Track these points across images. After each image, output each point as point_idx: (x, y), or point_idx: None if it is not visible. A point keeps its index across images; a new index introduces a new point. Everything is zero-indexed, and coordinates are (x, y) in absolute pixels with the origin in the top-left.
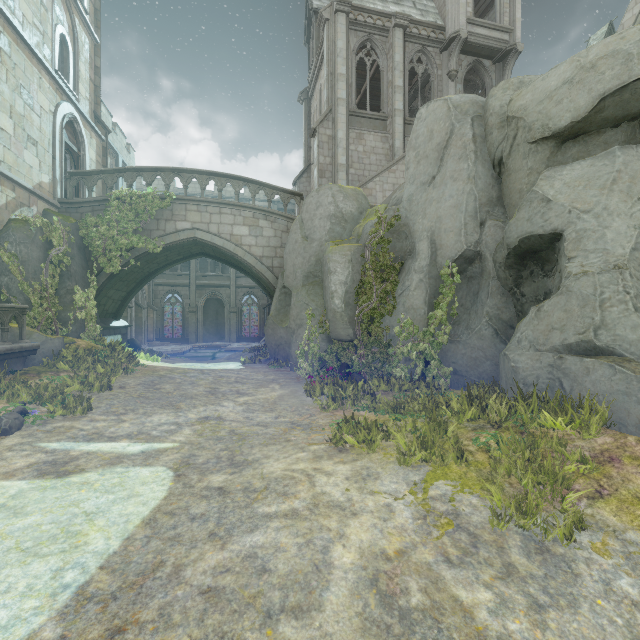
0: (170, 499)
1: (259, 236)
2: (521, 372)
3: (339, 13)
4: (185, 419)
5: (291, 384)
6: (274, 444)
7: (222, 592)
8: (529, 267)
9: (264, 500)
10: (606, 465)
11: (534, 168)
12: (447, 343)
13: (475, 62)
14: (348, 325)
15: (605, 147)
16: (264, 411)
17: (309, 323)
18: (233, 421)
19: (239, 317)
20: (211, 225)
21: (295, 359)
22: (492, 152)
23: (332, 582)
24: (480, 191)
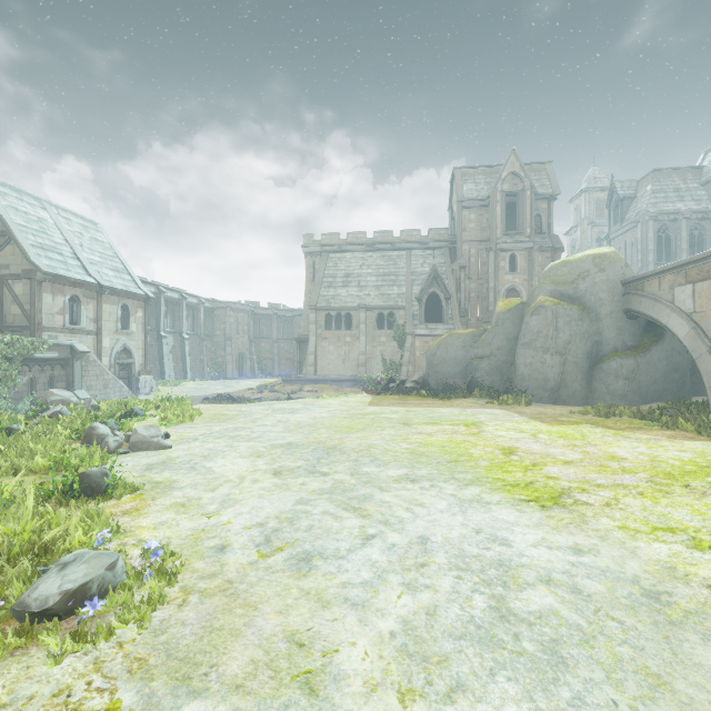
0: None
1: None
2: None
3: (649, 220)
4: None
5: None
6: None
7: None
8: None
9: None
10: None
11: None
12: None
13: None
14: None
15: None
16: None
17: None
18: None
19: None
20: None
21: None
22: None
23: None
24: None
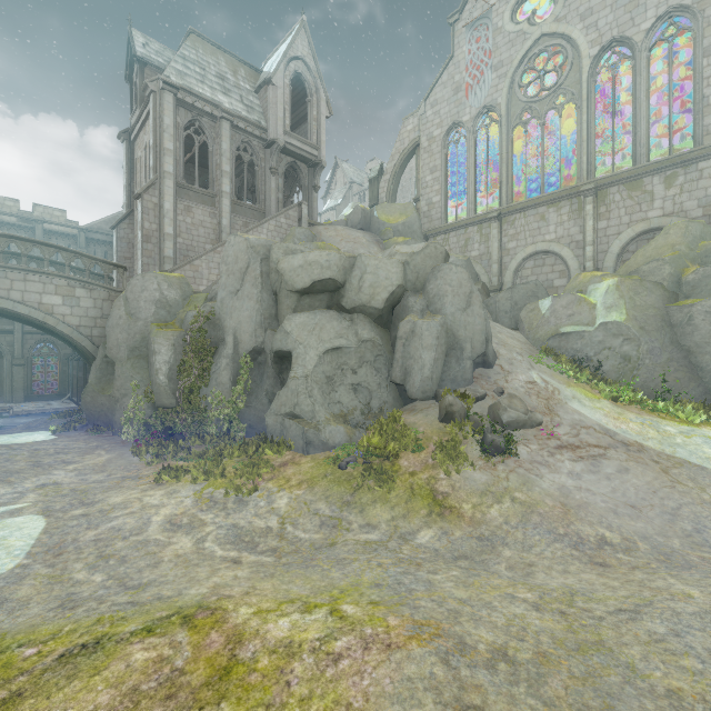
0: (51, 524)
1: (76, 305)
2: (270, 427)
3: (166, 91)
4: (24, 488)
5: (117, 448)
6: (112, 490)
7: (102, 539)
8: (286, 364)
9: (114, 512)
10: (282, 467)
11: (290, 305)
12: (245, 407)
13: (293, 162)
14: (171, 396)
15: (321, 302)
16: (96, 473)
17: (135, 393)
18: (70, 483)
19: (28, 370)
20: (13, 292)
21: (120, 425)
22: (272, 285)
23: (152, 525)
24: (264, 310)
